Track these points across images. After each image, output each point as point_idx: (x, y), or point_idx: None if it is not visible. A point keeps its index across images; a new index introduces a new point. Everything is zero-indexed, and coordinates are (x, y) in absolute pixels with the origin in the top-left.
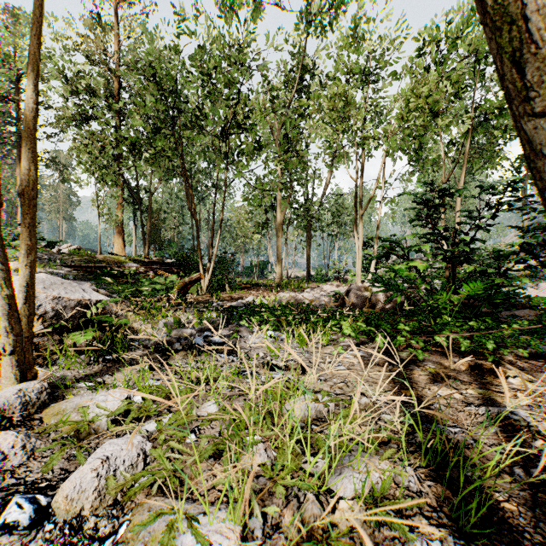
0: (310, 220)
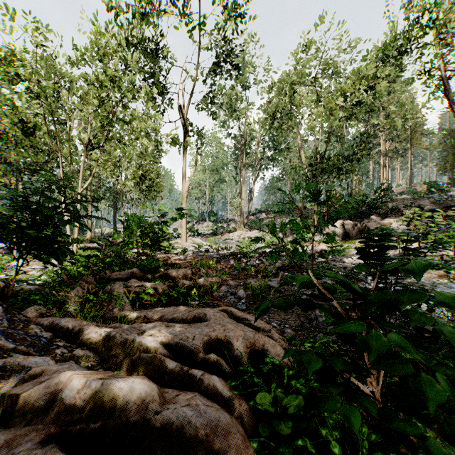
0: (116, 197)
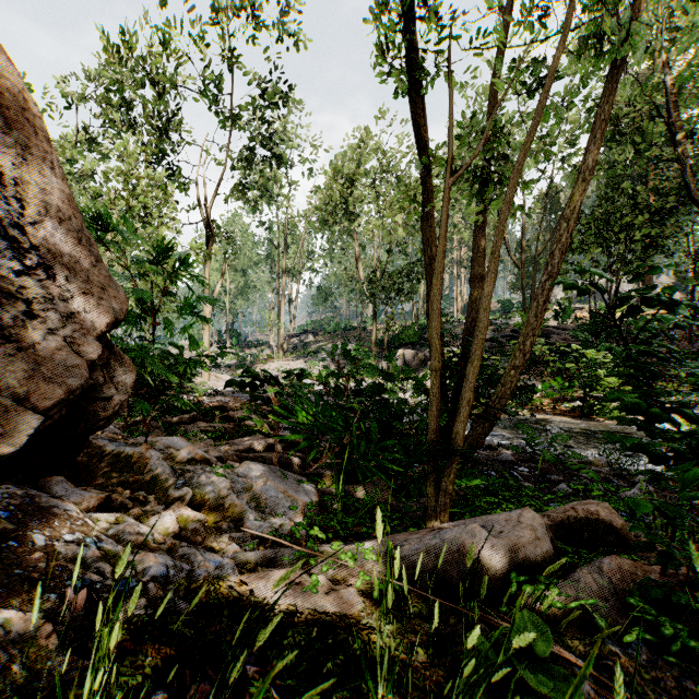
0: None
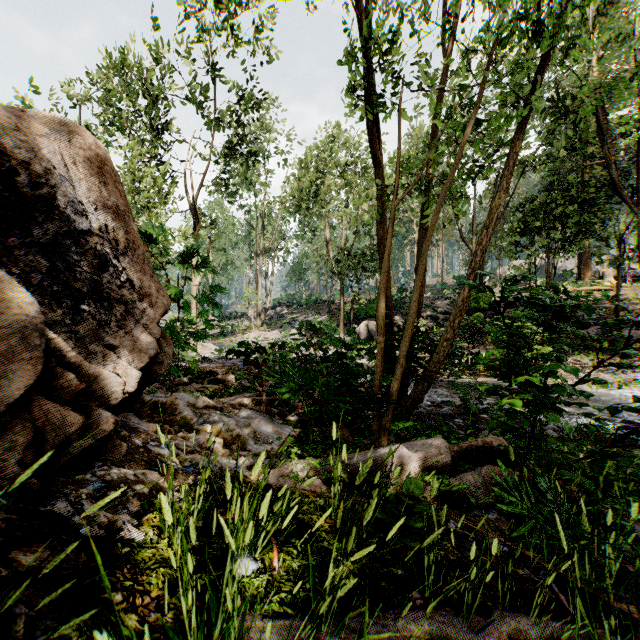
0: None
